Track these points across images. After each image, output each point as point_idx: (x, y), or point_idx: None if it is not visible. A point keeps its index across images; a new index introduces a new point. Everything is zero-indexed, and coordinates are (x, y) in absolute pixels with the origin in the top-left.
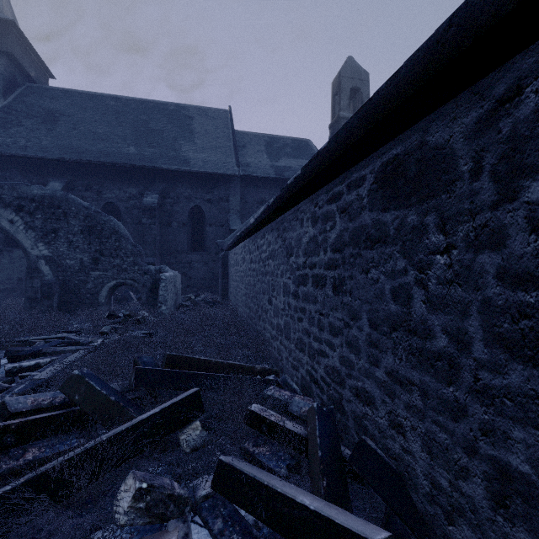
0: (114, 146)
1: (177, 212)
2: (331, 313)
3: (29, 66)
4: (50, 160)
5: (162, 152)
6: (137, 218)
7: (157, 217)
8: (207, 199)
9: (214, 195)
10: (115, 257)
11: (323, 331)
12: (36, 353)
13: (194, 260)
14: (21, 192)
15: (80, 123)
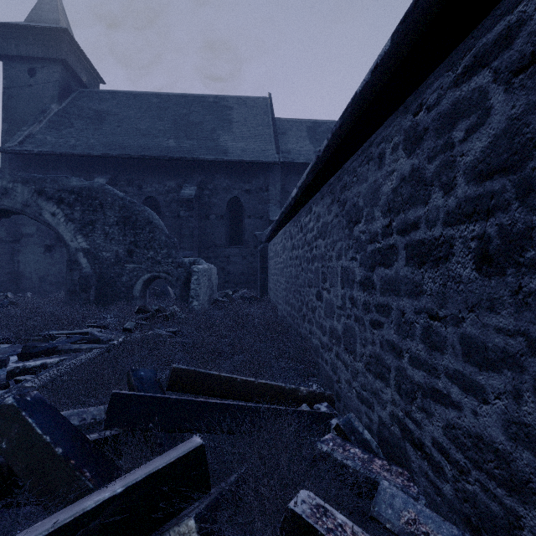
0: (155, 140)
1: (215, 204)
2: (470, 316)
3: (82, 72)
4: (96, 157)
5: (200, 144)
6: (176, 212)
7: (194, 210)
8: (246, 189)
9: (253, 185)
10: (149, 249)
11: (442, 352)
12: (50, 350)
13: (232, 254)
14: (62, 184)
15: (124, 121)
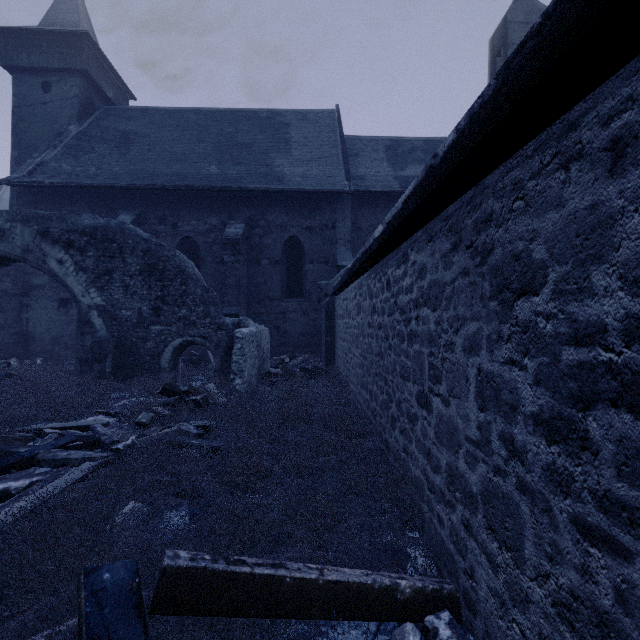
0: (193, 166)
1: (268, 246)
2: None
3: (107, 85)
4: (120, 188)
5: (249, 170)
6: (219, 256)
7: (242, 253)
8: (307, 226)
9: (316, 221)
10: (181, 306)
11: None
12: (25, 461)
13: (289, 309)
14: (71, 223)
15: (156, 143)
